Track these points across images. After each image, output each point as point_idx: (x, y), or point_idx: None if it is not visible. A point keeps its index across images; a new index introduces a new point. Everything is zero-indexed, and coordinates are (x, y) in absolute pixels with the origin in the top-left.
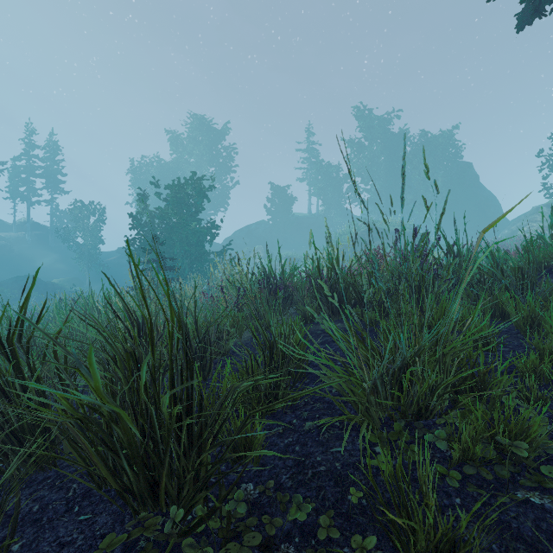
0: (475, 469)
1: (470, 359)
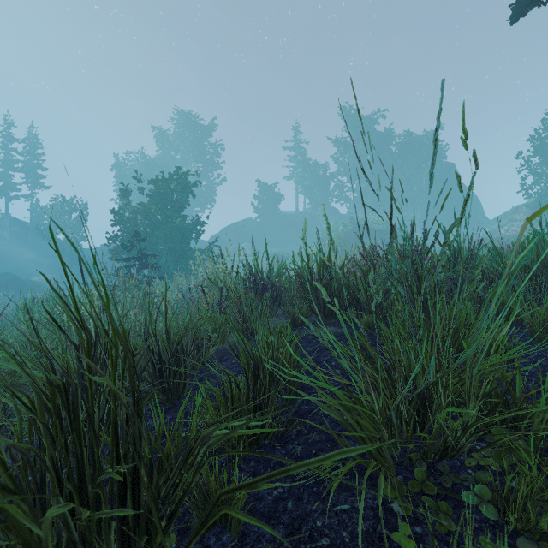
0: (535, 545)
1: (503, 381)
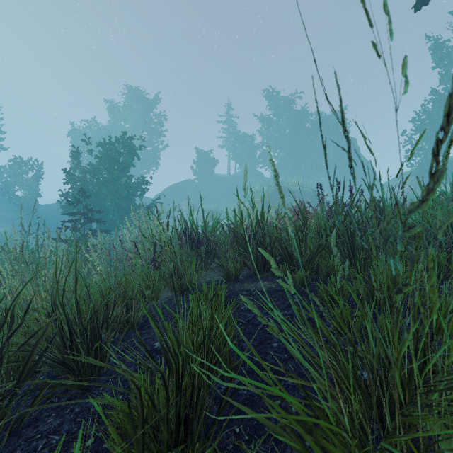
0: None
1: None
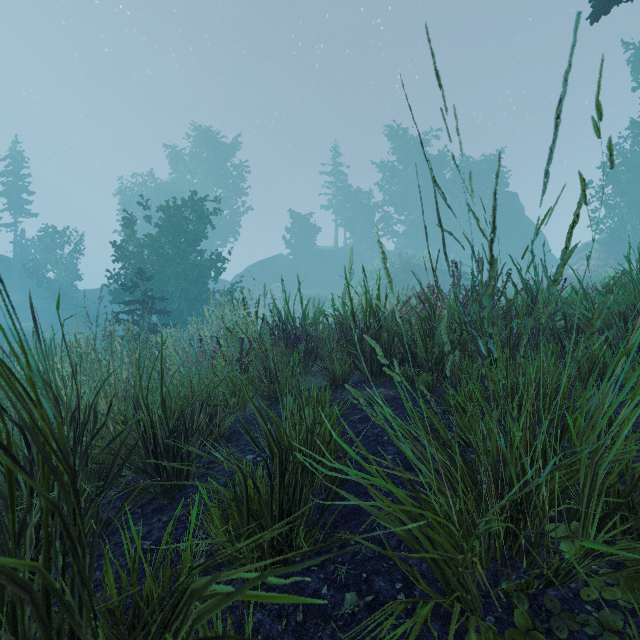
0: None
1: (627, 474)
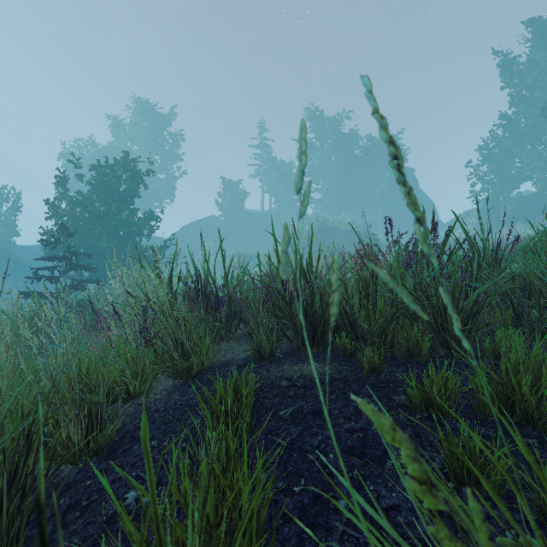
0: None
1: None
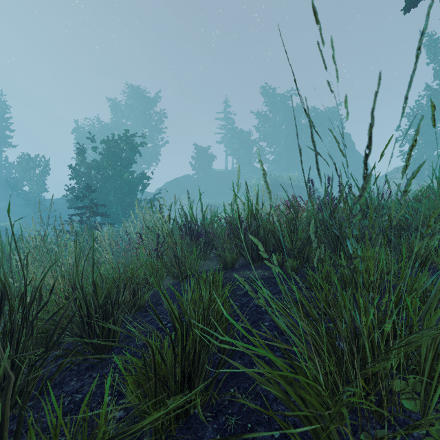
0: None
1: None
